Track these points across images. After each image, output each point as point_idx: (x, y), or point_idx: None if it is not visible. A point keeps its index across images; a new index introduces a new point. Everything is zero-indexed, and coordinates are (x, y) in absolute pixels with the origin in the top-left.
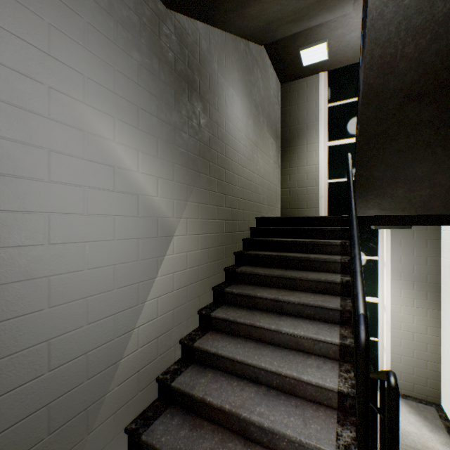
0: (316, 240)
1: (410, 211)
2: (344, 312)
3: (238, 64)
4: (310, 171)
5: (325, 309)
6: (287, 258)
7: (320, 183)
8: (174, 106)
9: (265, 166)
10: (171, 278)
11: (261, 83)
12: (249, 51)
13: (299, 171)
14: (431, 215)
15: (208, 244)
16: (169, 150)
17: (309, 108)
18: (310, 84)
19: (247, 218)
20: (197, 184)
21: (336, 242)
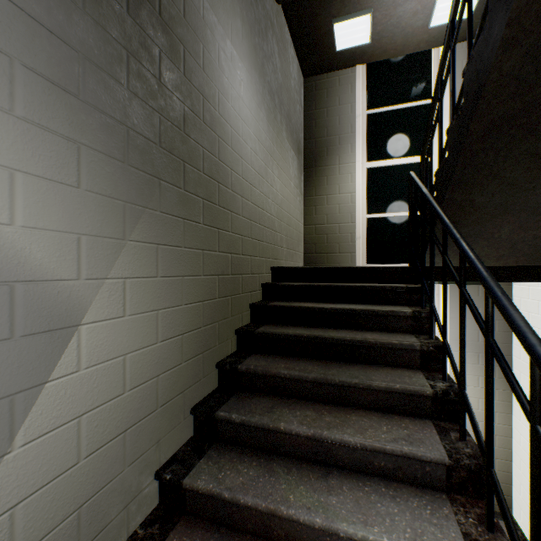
0: (370, 306)
1: (508, 261)
2: (456, 468)
3: (243, 8)
4: (344, 201)
5: (415, 459)
6: (328, 341)
7: (357, 219)
8: (80, 2)
9: (284, 190)
10: (69, 432)
11: (279, 62)
12: (261, 0)
13: (329, 201)
14: (528, 267)
15: (182, 325)
16: (61, 107)
17: (343, 114)
18: (344, 80)
19: (257, 269)
20: (155, 203)
21: (405, 311)
